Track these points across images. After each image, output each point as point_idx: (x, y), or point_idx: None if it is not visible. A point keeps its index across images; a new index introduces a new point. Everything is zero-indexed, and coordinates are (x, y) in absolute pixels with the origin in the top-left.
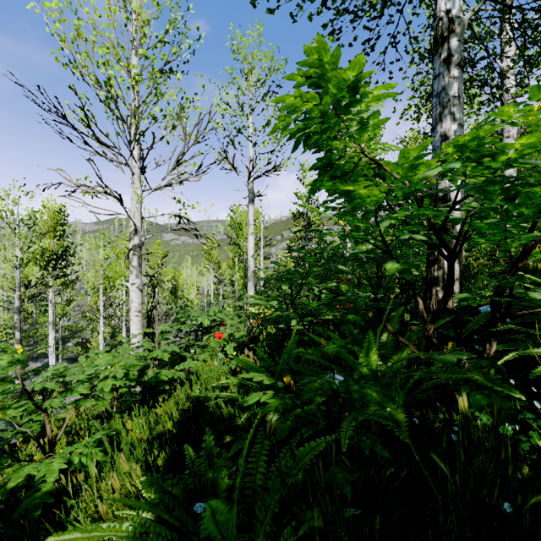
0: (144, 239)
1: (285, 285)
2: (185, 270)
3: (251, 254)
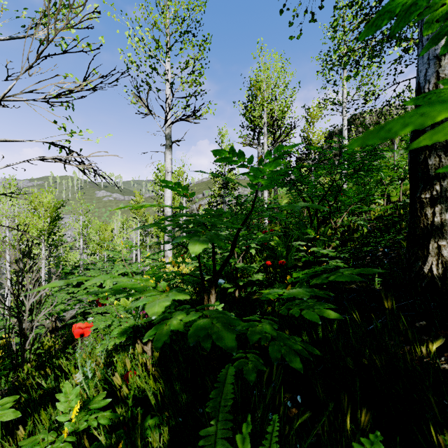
0: None
1: (196, 242)
2: (115, 223)
3: (168, 203)
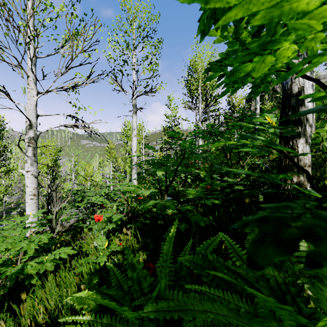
0: (39, 133)
1: (160, 171)
2: (95, 162)
3: (134, 150)
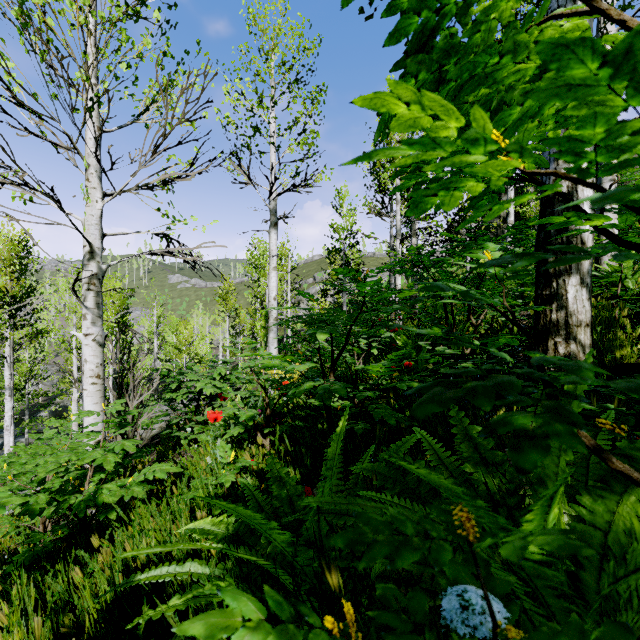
0: (105, 267)
1: (321, 333)
2: (195, 319)
3: (273, 295)
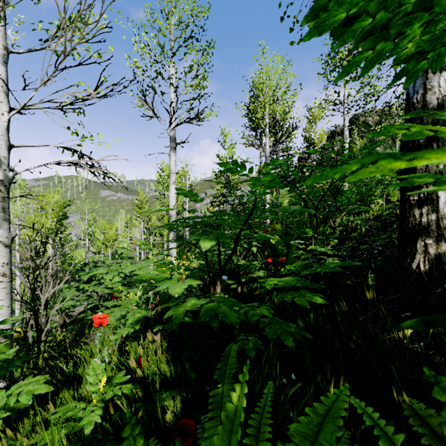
0: (12, 175)
1: (206, 240)
2: (119, 222)
3: (173, 203)
